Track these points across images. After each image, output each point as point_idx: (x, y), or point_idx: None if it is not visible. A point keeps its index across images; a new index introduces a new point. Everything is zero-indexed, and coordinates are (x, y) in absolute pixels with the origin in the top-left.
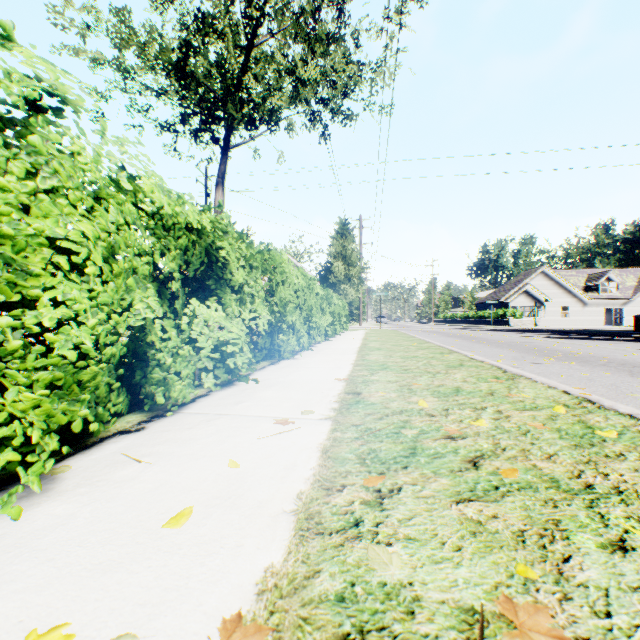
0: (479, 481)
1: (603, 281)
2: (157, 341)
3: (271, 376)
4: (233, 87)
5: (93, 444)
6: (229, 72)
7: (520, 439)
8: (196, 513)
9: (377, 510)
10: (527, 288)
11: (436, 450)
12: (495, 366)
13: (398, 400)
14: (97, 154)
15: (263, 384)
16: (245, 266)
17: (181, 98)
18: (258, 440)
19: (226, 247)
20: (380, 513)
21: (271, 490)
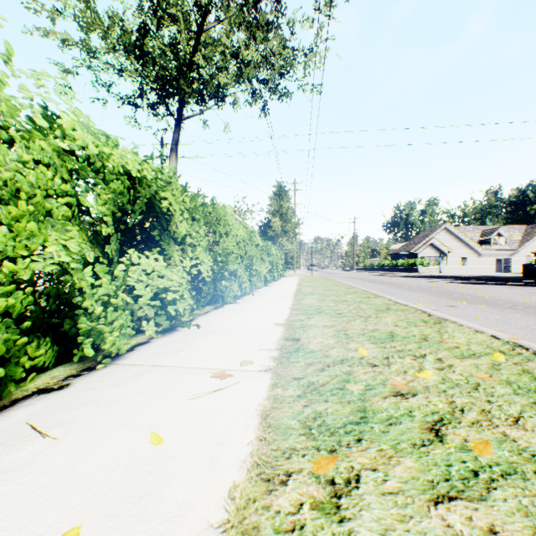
0: (451, 462)
1: (494, 236)
2: (87, 290)
3: (214, 321)
4: (185, 67)
5: (1, 409)
6: (181, 52)
7: (474, 395)
8: (88, 533)
9: (334, 521)
10: (432, 241)
11: (389, 413)
12: (419, 310)
13: (337, 347)
14: (0, 75)
15: (205, 330)
16: (188, 216)
17: (140, 76)
18: (191, 400)
19: (168, 196)
20: (339, 528)
21: (196, 483)
